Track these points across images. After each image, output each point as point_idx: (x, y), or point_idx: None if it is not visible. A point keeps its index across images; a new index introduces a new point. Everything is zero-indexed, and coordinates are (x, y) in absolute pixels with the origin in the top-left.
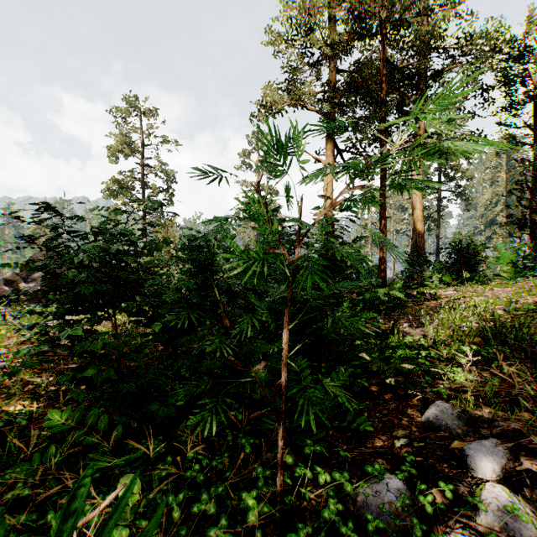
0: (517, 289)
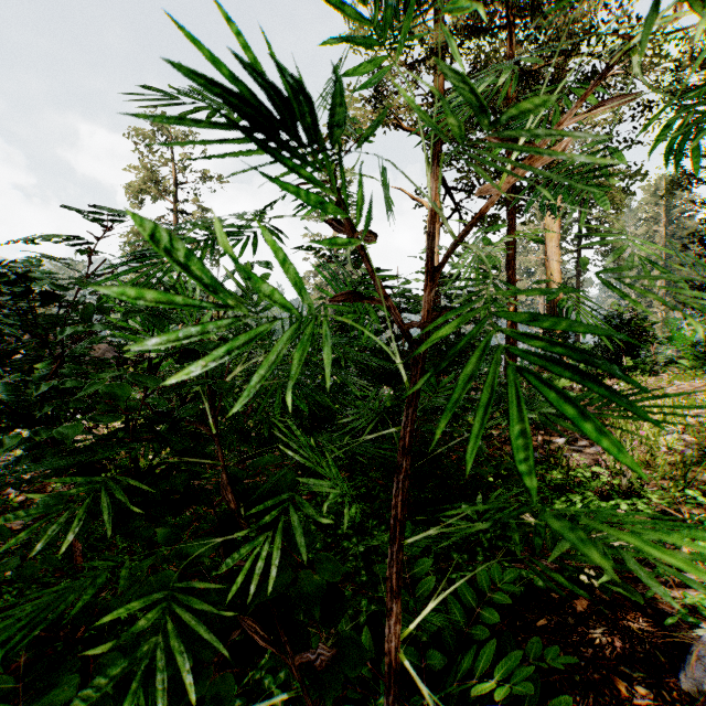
0: None
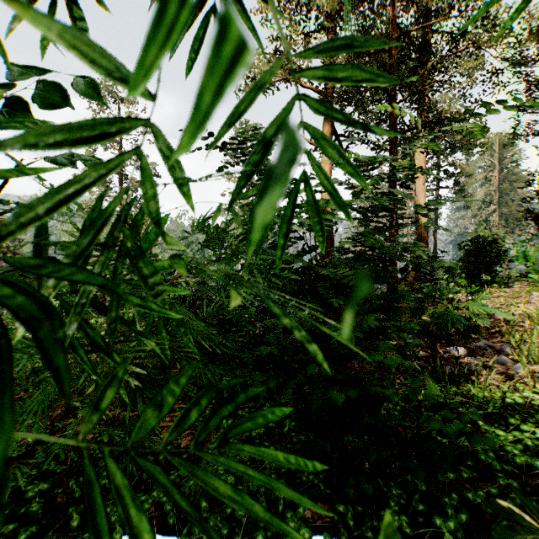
0: None
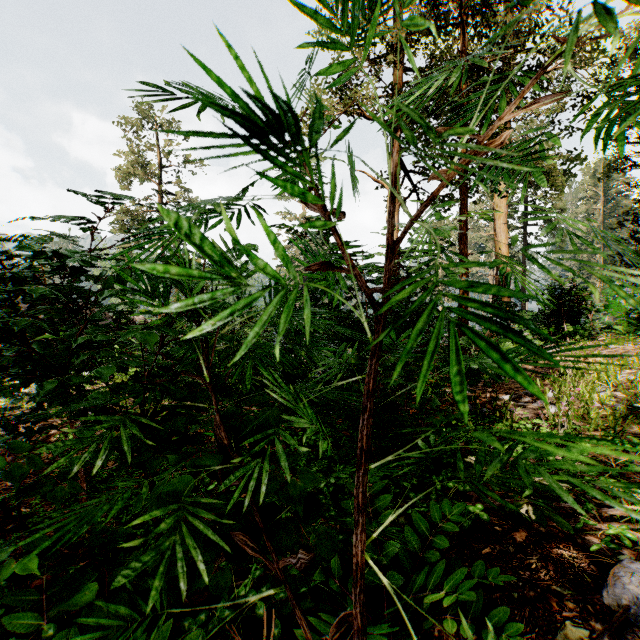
0: None
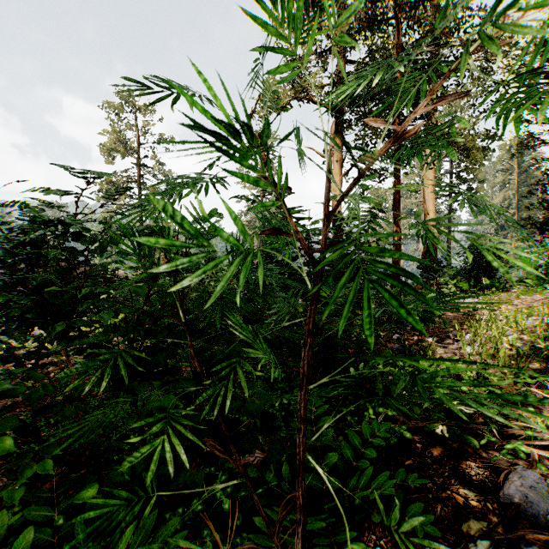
0: (547, 297)
